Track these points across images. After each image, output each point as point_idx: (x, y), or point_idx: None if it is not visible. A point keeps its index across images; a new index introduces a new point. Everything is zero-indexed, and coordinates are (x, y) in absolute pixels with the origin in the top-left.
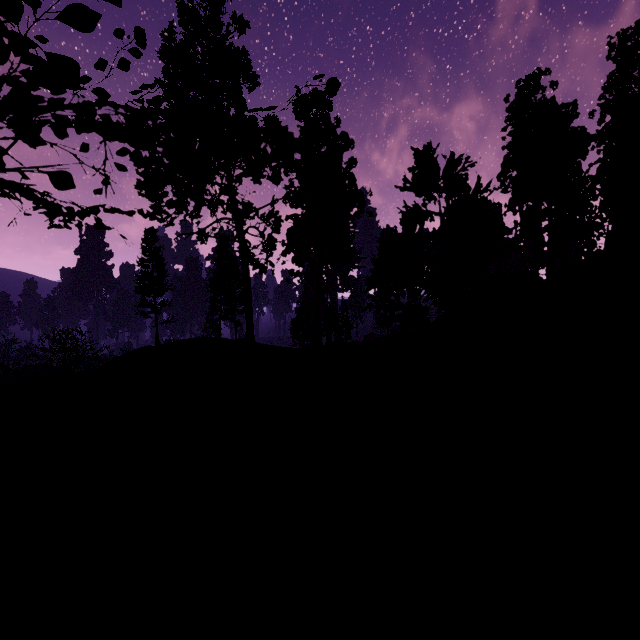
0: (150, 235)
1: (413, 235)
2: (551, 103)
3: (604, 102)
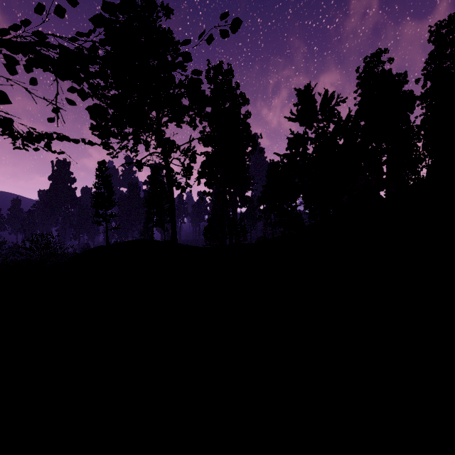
0: (102, 166)
1: (298, 155)
2: (388, 73)
3: (426, 72)
